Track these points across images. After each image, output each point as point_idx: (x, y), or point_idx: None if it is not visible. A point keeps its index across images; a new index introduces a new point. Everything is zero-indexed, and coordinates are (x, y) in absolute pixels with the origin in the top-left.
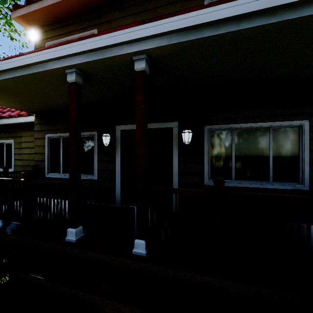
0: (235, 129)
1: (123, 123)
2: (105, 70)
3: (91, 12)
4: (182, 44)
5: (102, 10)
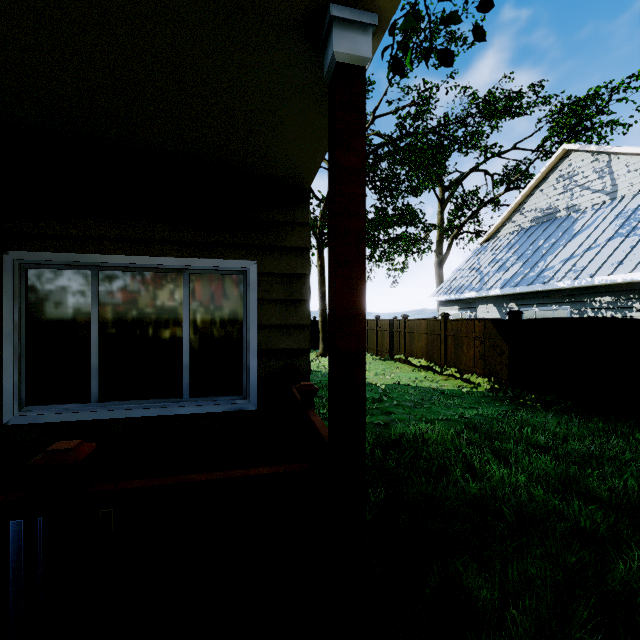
0: (100, 269)
1: None
2: None
3: None
4: None
5: None
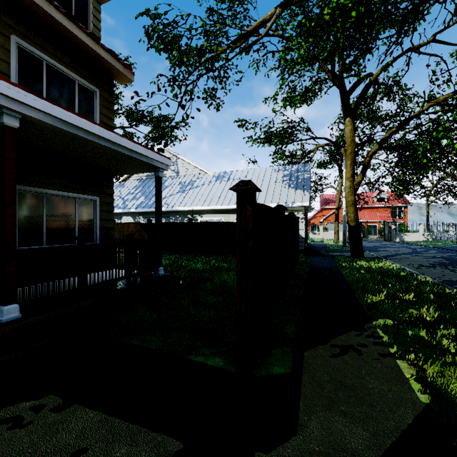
0: (47, 195)
1: None
2: None
3: None
4: (61, 129)
5: None
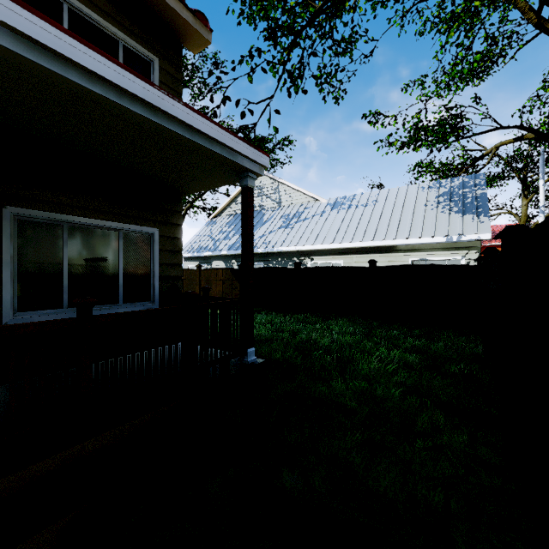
0: (70, 224)
1: None
2: None
3: None
4: (22, 59)
5: None
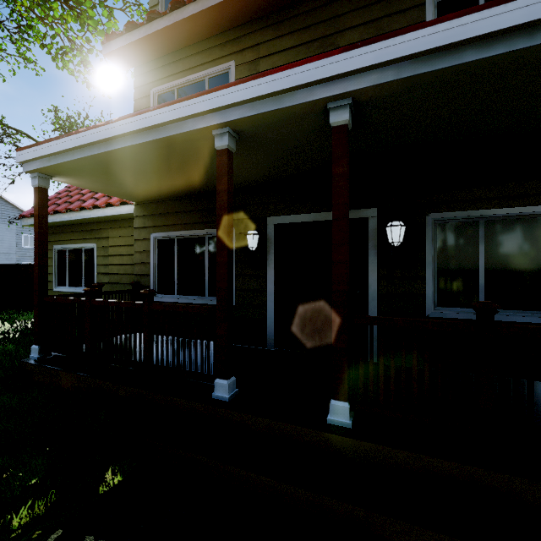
0: (485, 219)
1: (280, 213)
2: (274, 127)
3: (225, 34)
4: (420, 78)
5: (244, 28)
